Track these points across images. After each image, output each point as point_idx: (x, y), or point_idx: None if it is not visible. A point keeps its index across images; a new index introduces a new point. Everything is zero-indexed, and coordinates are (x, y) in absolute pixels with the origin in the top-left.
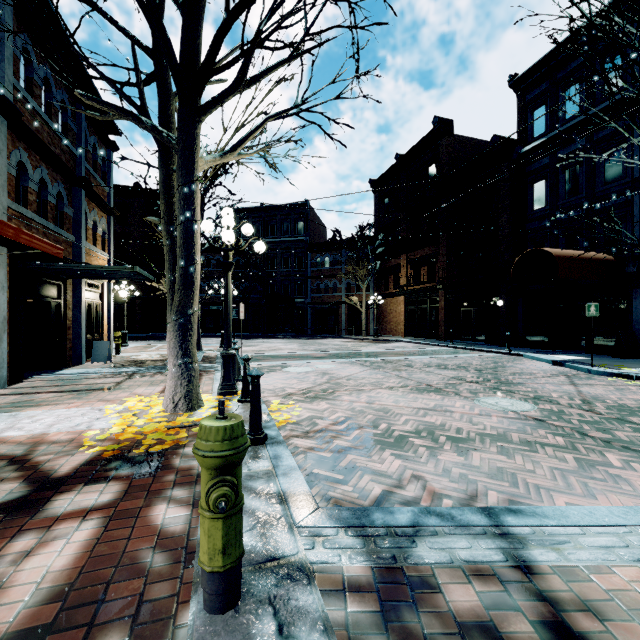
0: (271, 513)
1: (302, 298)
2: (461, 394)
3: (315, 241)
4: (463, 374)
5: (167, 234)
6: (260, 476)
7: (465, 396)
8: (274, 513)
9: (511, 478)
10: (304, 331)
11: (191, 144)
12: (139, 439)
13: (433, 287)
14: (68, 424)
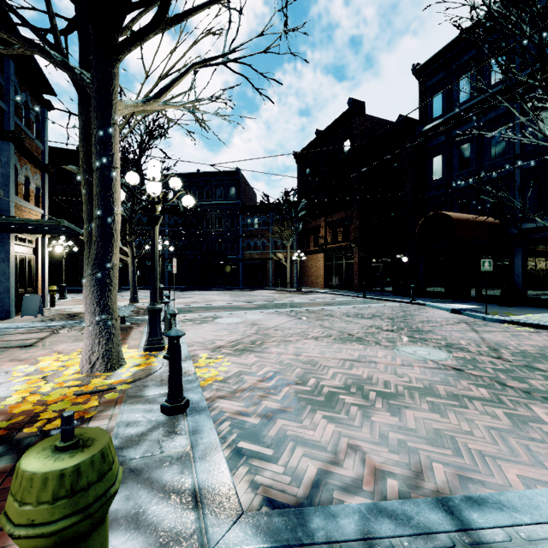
0: (180, 528)
1: (234, 255)
2: (381, 343)
3: (246, 204)
4: (379, 323)
5: (86, 183)
6: (173, 462)
7: (385, 345)
8: (184, 527)
9: (451, 443)
10: (236, 284)
11: (107, 84)
12: (39, 411)
13: (348, 245)
14: None
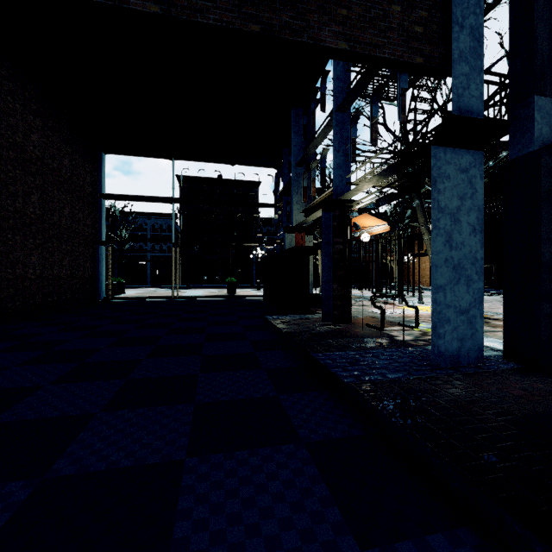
0: None
1: None
2: None
3: None
4: None
5: (428, 232)
6: None
7: None
8: None
9: None
10: None
11: None
12: None
13: None
14: (413, 312)
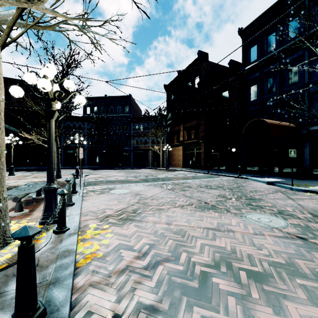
0: None
1: (128, 147)
2: (230, 211)
3: (135, 117)
4: (223, 192)
5: None
6: None
7: (234, 213)
8: None
9: None
10: (129, 165)
11: None
12: None
13: (197, 141)
14: None
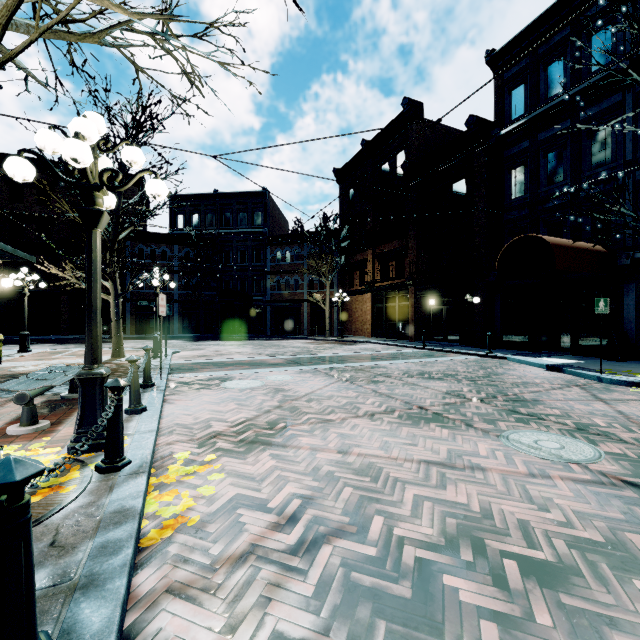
0: None
1: (260, 295)
2: (474, 425)
3: (275, 234)
4: (457, 387)
5: None
6: None
7: (482, 429)
8: None
9: None
10: (263, 331)
11: None
12: None
13: (402, 283)
14: None
